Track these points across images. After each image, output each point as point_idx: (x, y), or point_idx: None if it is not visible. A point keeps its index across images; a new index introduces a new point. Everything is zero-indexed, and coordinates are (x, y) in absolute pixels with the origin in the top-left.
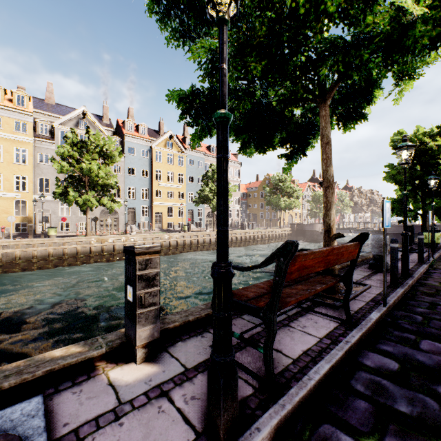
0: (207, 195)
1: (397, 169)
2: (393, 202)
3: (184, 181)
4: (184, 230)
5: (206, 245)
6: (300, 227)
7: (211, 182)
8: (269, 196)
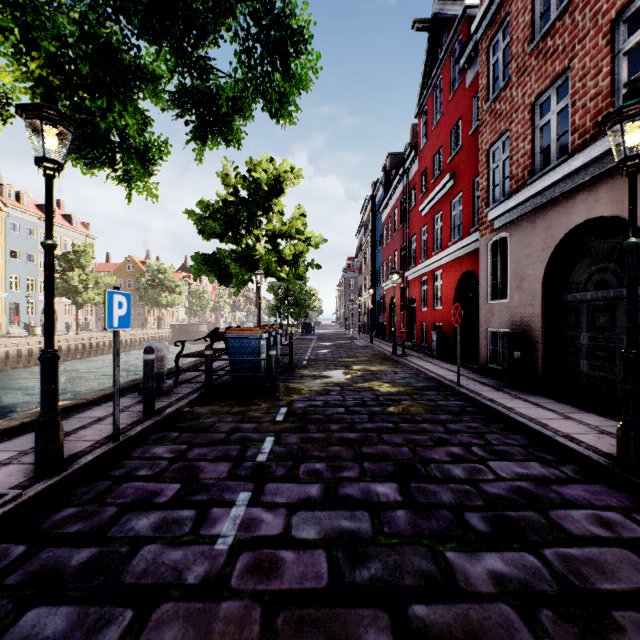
0: (72, 286)
1: (275, 286)
2: (273, 308)
3: (2, 256)
4: (34, 334)
5: (72, 353)
6: (184, 328)
7: (75, 268)
8: (144, 289)
